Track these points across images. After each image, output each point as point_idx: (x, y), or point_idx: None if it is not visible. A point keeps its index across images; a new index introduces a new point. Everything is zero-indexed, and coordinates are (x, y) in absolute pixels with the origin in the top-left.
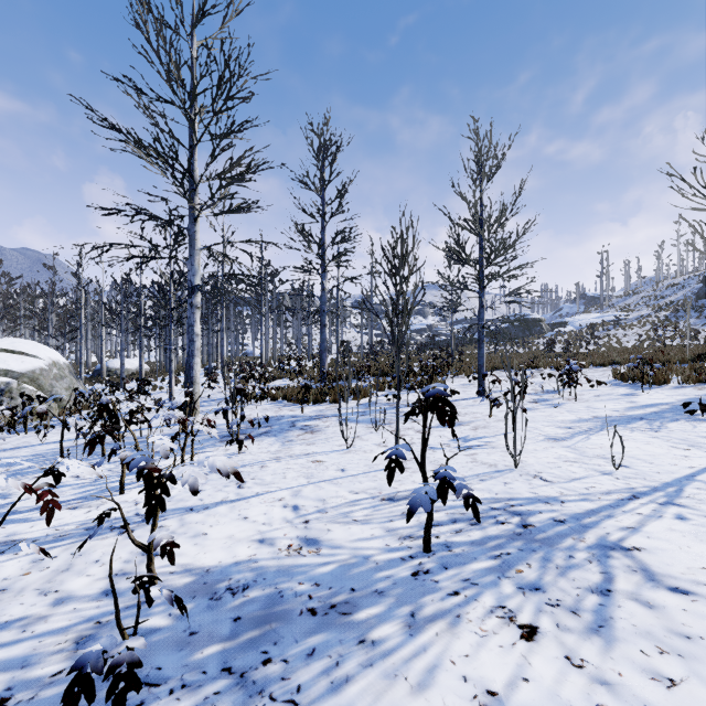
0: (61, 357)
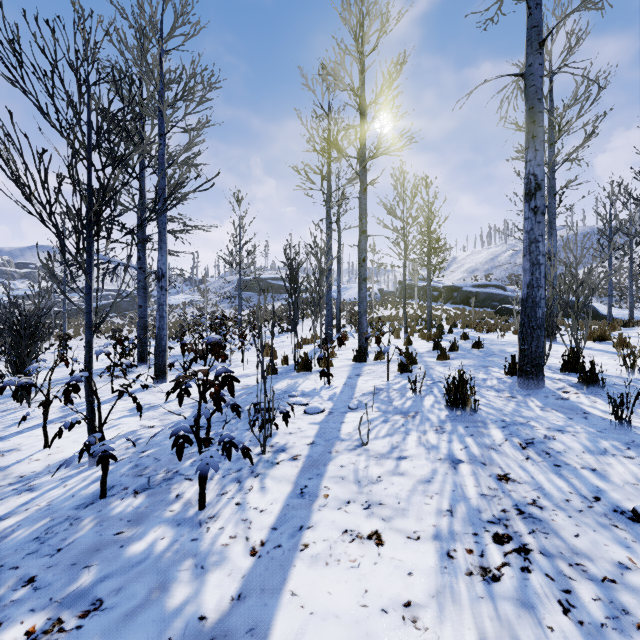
0: None
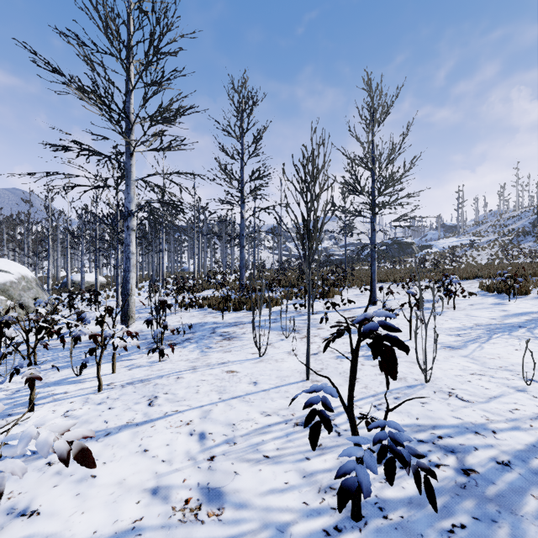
0: (29, 272)
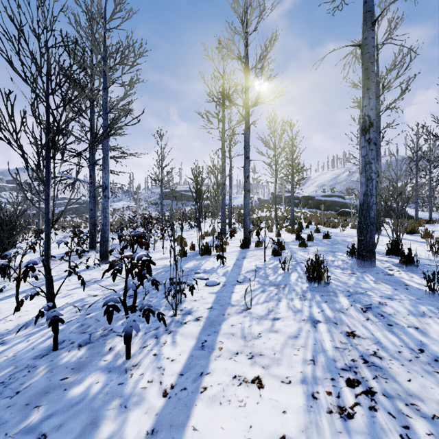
0: None
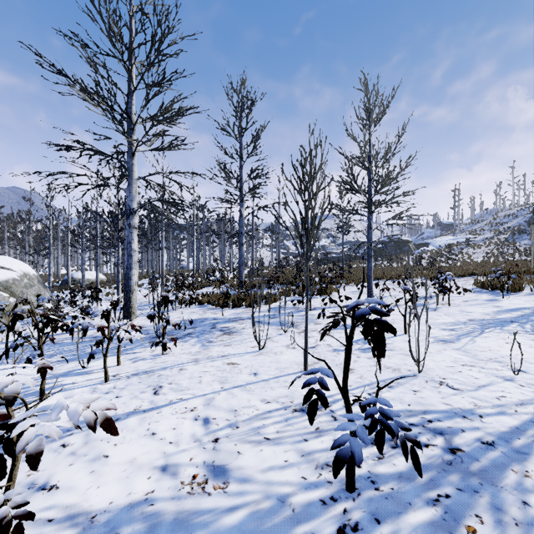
0: (31, 270)
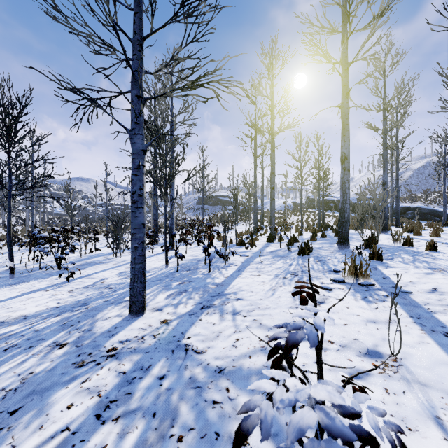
0: None
